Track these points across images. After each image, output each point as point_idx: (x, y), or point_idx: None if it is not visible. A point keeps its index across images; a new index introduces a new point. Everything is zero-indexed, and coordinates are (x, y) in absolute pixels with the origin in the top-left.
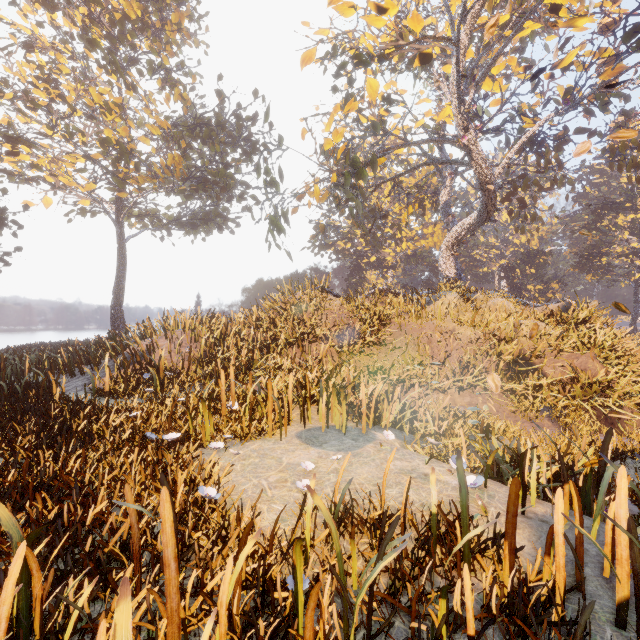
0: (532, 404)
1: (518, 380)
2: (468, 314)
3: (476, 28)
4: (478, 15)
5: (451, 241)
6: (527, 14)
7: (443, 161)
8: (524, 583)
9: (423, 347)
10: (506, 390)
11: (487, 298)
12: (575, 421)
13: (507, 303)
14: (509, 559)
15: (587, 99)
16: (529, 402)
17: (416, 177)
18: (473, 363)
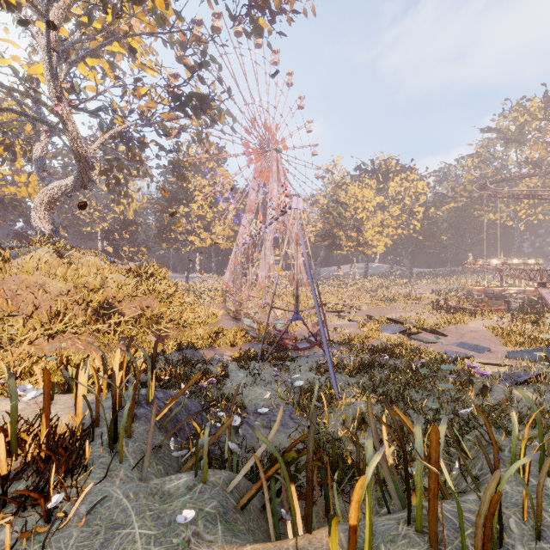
0: (113, 337)
1: (104, 321)
2: (62, 269)
3: (72, 13)
4: (71, 5)
5: (46, 197)
6: (113, 38)
7: (34, 117)
8: (60, 437)
9: (6, 302)
10: (94, 331)
11: (82, 255)
12: (142, 343)
13: (99, 260)
14: (46, 424)
15: (157, 124)
16: (111, 336)
17: (3, 114)
18: (64, 312)
